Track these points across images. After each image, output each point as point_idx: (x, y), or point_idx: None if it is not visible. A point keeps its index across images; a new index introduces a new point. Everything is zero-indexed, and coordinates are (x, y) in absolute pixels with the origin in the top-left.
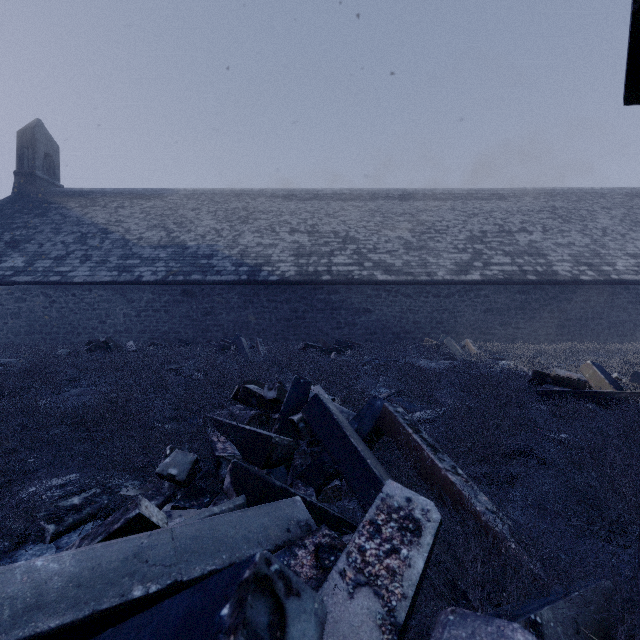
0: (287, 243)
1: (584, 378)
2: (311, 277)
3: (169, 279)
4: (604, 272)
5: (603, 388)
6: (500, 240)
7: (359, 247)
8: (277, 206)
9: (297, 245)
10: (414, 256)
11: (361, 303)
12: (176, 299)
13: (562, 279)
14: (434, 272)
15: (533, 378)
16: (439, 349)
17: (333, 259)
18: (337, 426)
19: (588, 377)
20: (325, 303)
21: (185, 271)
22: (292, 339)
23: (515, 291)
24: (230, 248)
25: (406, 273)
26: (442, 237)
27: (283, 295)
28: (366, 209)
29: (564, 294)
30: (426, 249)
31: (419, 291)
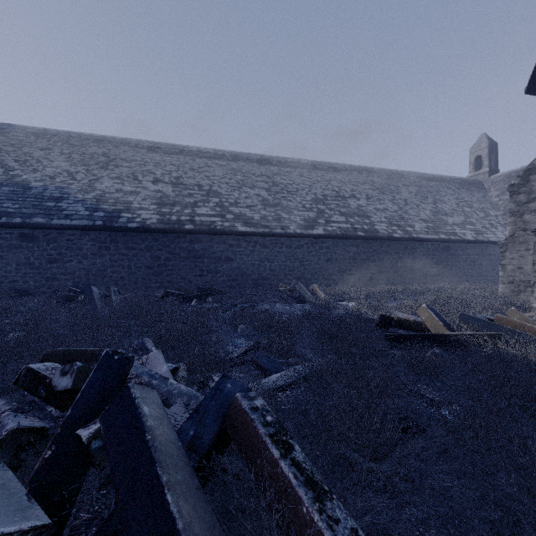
0: (150, 192)
1: (418, 319)
2: (174, 226)
3: (1, 221)
4: (408, 232)
5: (438, 329)
6: (337, 203)
7: (222, 200)
8: (141, 156)
9: (160, 194)
10: (270, 211)
11: (223, 252)
12: (12, 244)
13: (381, 236)
14: (287, 226)
15: (380, 322)
16: (292, 293)
17: (196, 210)
18: (147, 460)
19: (425, 319)
20: (188, 251)
21: (25, 213)
22: (154, 287)
23: (349, 244)
24: (85, 192)
25: (264, 226)
26: (293, 197)
27: (144, 242)
28: (229, 168)
29: (382, 247)
30: (280, 206)
31: (275, 242)
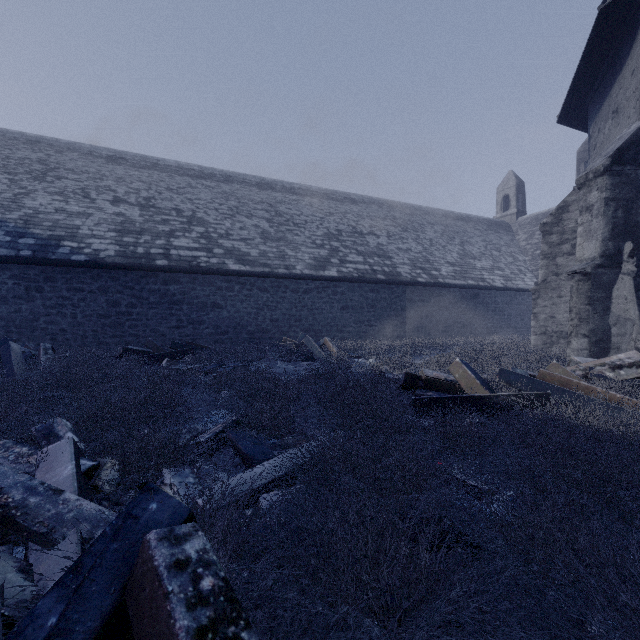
0: (107, 214)
1: (450, 378)
2: (140, 260)
3: None
4: (434, 276)
5: (475, 390)
6: (354, 240)
7: (208, 230)
8: (97, 167)
9: (122, 218)
10: (272, 247)
11: (209, 296)
12: None
13: (404, 280)
14: (293, 265)
15: (405, 382)
16: (298, 349)
17: (173, 241)
18: None
19: (458, 377)
20: (160, 295)
21: None
22: (110, 342)
23: (367, 289)
24: (5, 210)
25: (263, 264)
26: (301, 231)
27: (96, 282)
28: (219, 191)
29: (406, 294)
30: (285, 241)
31: (277, 285)
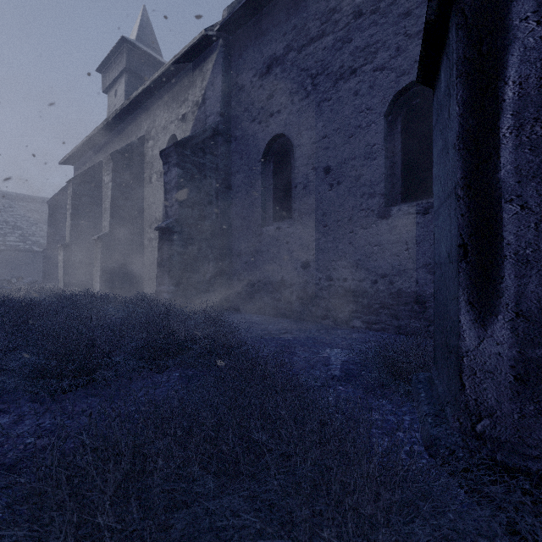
0: None
1: None
2: None
3: None
4: None
5: None
6: None
7: (24, 233)
8: None
9: None
10: None
11: (25, 260)
12: None
13: None
14: None
15: None
16: None
17: (7, 238)
18: (22, 280)
19: None
20: (2, 260)
21: None
22: None
23: None
24: None
25: None
26: None
27: None
28: (28, 209)
29: None
30: None
31: None
